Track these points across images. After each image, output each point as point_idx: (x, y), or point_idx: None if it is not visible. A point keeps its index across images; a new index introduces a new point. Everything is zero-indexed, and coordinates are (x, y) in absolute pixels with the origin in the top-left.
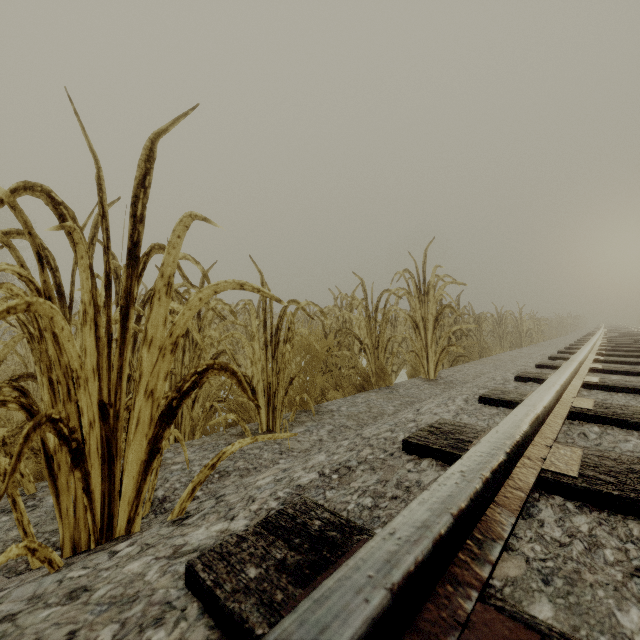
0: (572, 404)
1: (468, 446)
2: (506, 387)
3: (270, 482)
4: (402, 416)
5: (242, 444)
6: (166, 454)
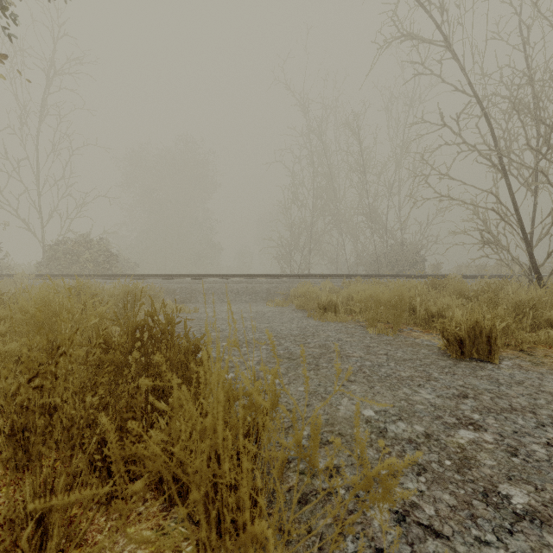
0: None
1: None
2: None
3: None
4: None
5: None
6: None
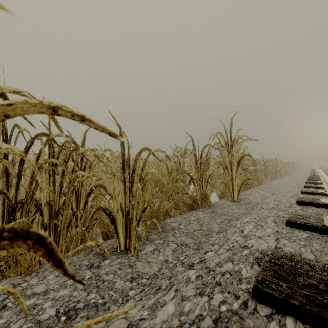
0: None
1: None
2: (294, 210)
3: None
4: (231, 239)
5: None
6: (31, 279)
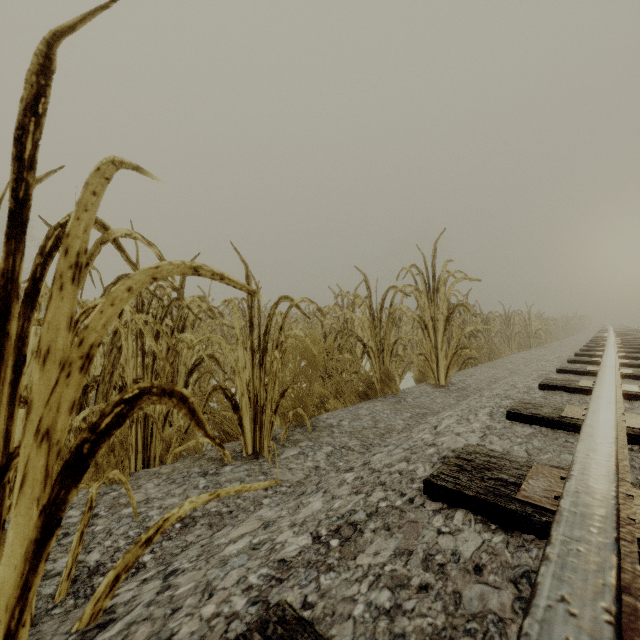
0: (625, 423)
1: (515, 492)
2: (532, 397)
3: (241, 551)
4: (416, 437)
5: (196, 503)
6: (122, 488)
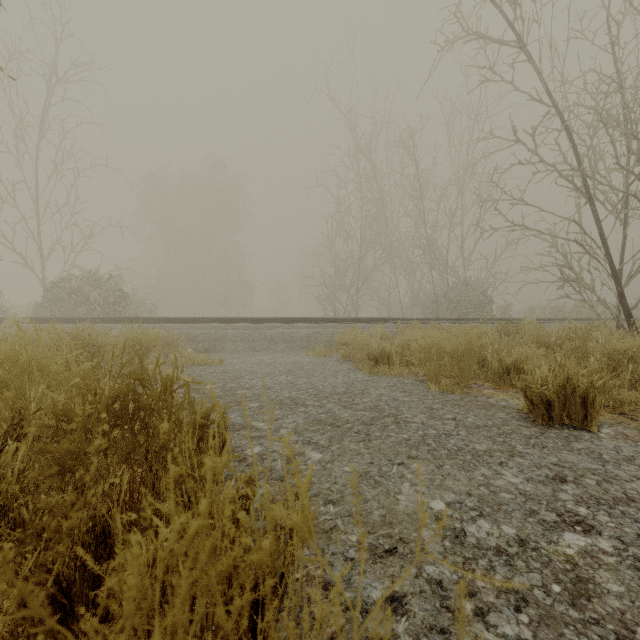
0: None
1: None
2: None
3: None
4: None
5: None
6: None
